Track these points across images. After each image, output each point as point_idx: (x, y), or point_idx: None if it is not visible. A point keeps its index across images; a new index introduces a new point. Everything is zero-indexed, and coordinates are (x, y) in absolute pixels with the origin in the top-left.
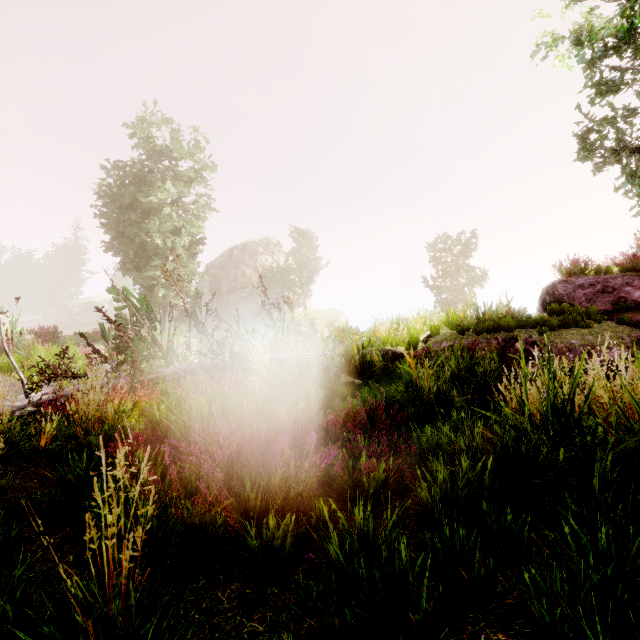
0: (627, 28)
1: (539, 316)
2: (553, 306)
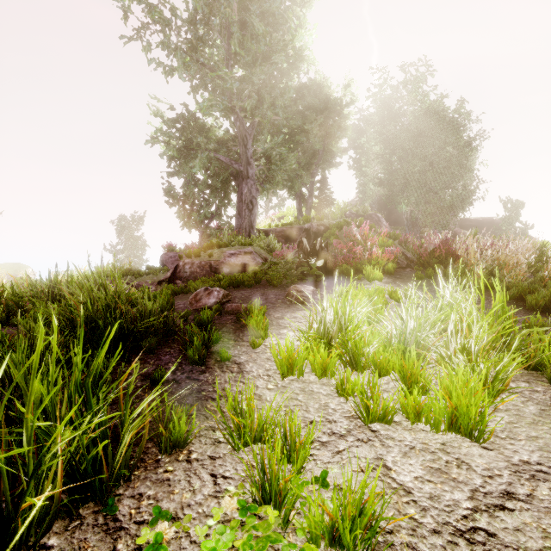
0: (177, 153)
1: (139, 270)
2: (148, 266)
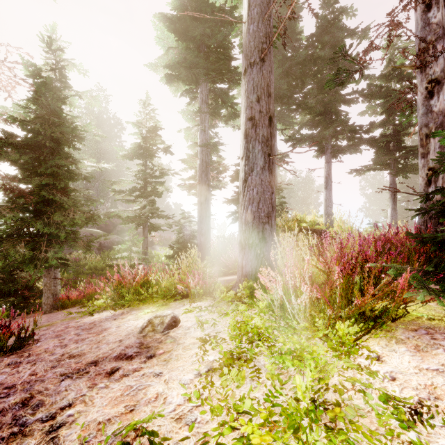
0: None
1: None
2: None
